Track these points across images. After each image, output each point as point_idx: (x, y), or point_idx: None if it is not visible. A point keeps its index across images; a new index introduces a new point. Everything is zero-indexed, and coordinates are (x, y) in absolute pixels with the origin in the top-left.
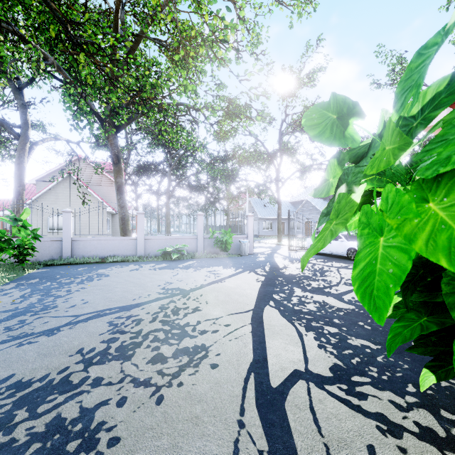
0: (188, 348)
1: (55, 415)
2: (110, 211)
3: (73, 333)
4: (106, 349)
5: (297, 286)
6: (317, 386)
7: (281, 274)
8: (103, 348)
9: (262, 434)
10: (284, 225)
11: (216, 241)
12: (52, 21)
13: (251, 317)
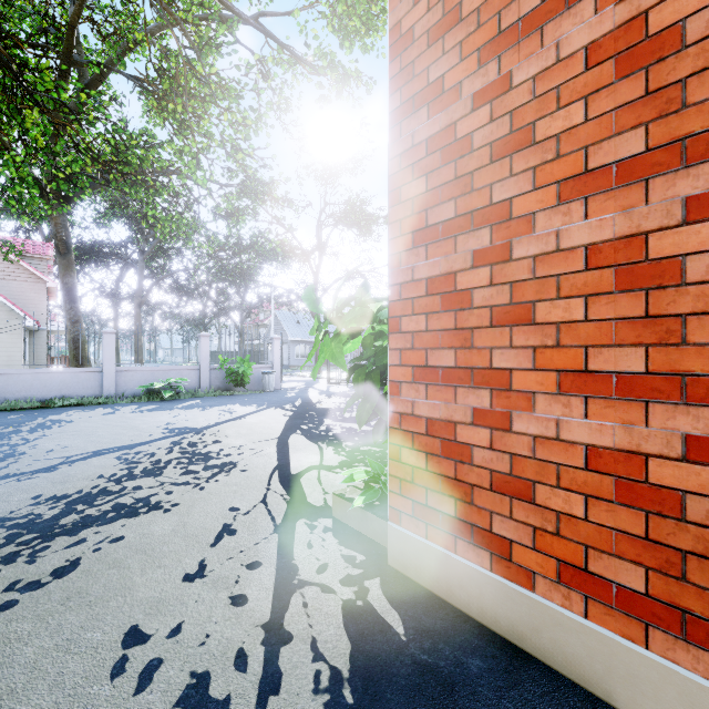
0: (217, 464)
1: (114, 503)
2: (31, 326)
3: (78, 468)
4: (130, 473)
5: (329, 417)
6: (326, 470)
7: (314, 409)
8: (126, 472)
9: (283, 490)
10: None
11: (229, 373)
12: None
13: (277, 442)
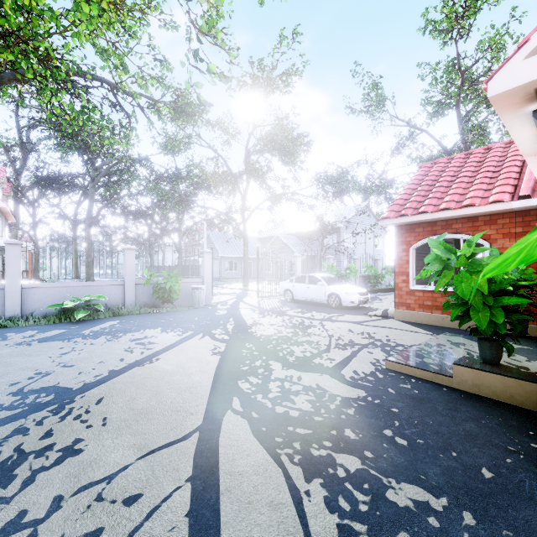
0: None
1: None
2: None
3: None
4: None
5: (275, 357)
6: None
7: (251, 337)
8: None
9: None
10: (251, 265)
11: (155, 288)
12: None
13: (193, 454)
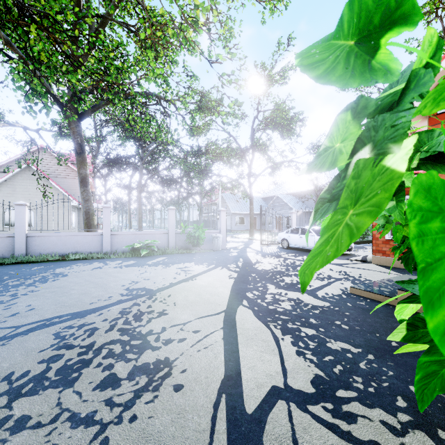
0: (149, 363)
1: None
2: (75, 205)
3: (5, 351)
4: (43, 372)
5: (270, 282)
6: (299, 407)
7: (254, 270)
8: (40, 370)
9: None
10: (255, 220)
11: (188, 236)
12: None
13: (223, 320)
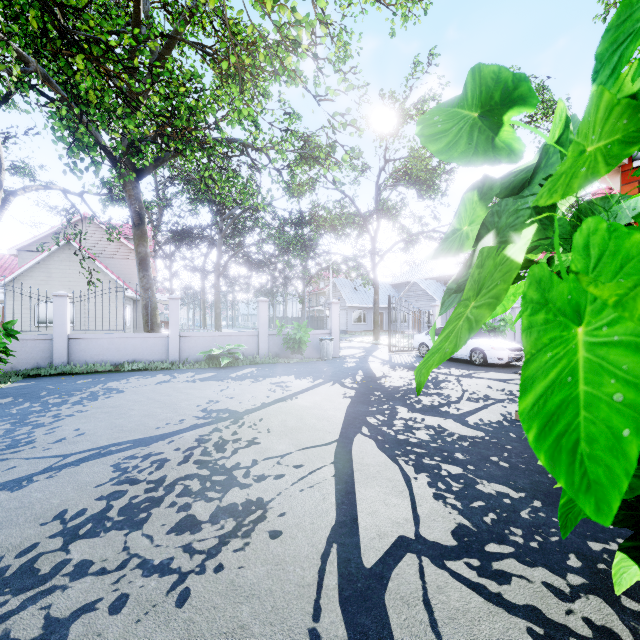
0: (236, 504)
1: None
2: (131, 296)
3: (54, 484)
4: (103, 511)
5: (402, 403)
6: (434, 563)
7: (379, 387)
8: (99, 508)
9: None
10: (382, 316)
11: (286, 339)
12: (33, 4)
13: (334, 452)
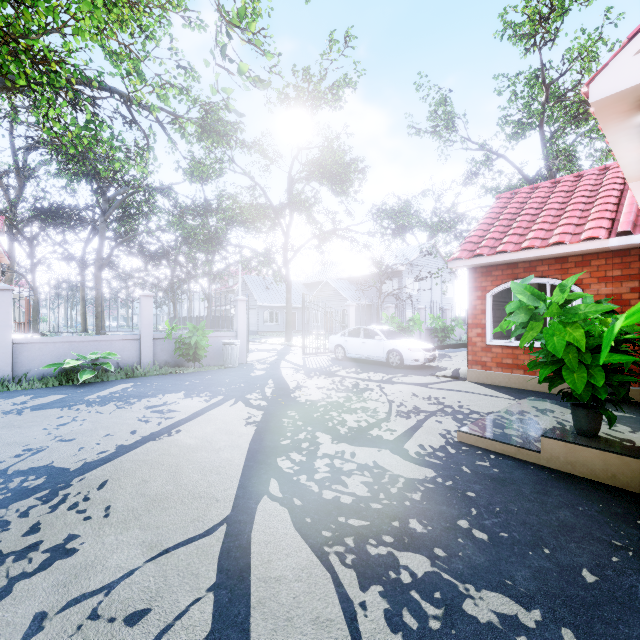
0: None
1: None
2: None
3: None
4: None
5: (323, 428)
6: None
7: (293, 403)
8: None
9: None
10: (295, 316)
11: (178, 344)
12: None
13: (218, 554)
